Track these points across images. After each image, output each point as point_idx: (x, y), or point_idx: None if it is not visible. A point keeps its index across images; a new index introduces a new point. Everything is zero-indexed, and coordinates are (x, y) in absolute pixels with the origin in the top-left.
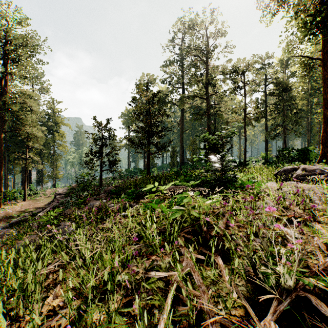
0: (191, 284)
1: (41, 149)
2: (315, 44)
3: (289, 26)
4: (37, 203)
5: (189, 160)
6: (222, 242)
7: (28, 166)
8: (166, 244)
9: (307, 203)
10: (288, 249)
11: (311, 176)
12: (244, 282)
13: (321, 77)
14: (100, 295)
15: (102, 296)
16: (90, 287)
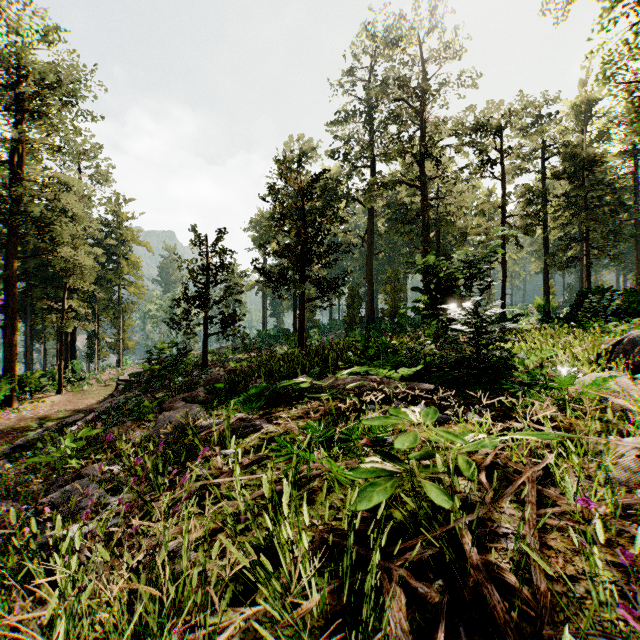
0: None
1: (94, 293)
2: None
3: None
4: (82, 398)
5: (386, 313)
6: (558, 636)
7: (67, 325)
8: None
9: None
10: None
11: None
12: None
13: None
14: None
15: None
16: None
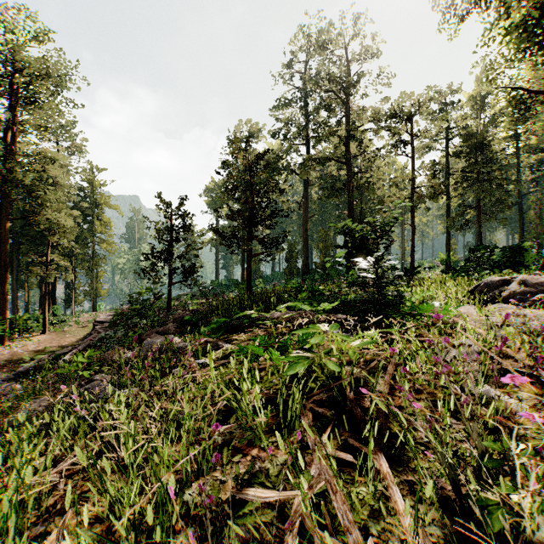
0: (330, 520)
1: (72, 248)
2: (540, 64)
3: (495, 31)
4: (64, 337)
5: (318, 266)
6: (386, 424)
7: (51, 276)
8: (278, 435)
9: (537, 345)
10: (541, 459)
11: (536, 295)
12: (435, 514)
13: (542, 125)
14: (147, 536)
15: (151, 538)
16: (131, 514)
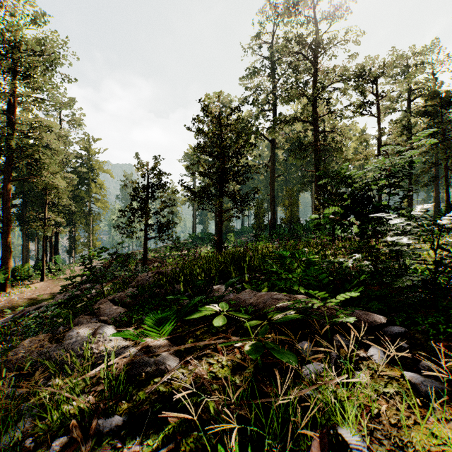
0: None
1: (71, 207)
2: None
3: None
4: (58, 285)
5: (284, 221)
6: None
7: (47, 230)
8: None
9: None
10: None
11: None
12: None
13: None
14: None
15: None
16: None
